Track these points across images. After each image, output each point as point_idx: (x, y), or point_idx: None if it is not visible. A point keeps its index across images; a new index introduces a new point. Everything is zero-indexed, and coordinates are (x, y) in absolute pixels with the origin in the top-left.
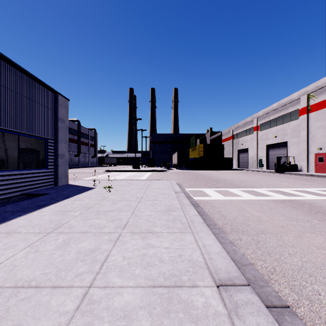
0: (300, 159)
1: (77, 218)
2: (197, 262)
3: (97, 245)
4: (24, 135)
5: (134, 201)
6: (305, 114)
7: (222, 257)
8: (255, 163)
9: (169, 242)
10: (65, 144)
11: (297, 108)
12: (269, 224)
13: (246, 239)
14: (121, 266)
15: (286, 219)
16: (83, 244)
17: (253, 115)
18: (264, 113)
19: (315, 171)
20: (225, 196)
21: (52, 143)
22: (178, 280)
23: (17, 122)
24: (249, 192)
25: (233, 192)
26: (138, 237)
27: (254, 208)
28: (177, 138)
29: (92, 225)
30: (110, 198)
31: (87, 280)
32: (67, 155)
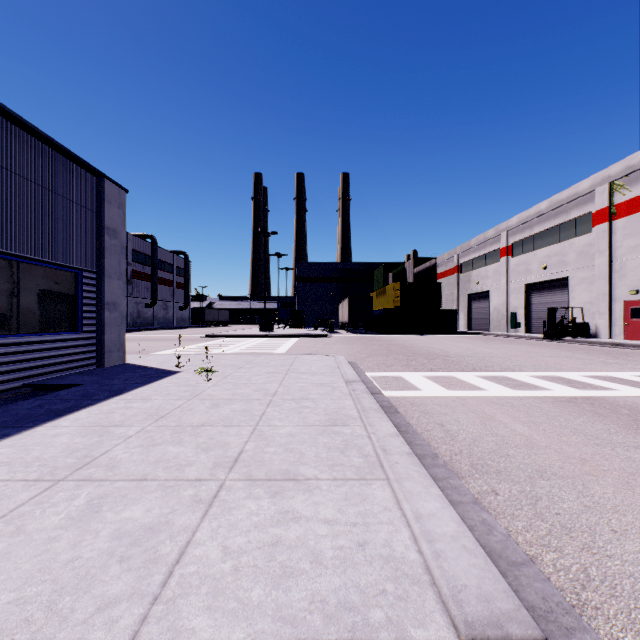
0: (594, 312)
1: (131, 443)
2: (406, 565)
3: (165, 514)
4: (31, 261)
5: (259, 403)
6: (606, 222)
7: (466, 552)
8: (503, 321)
9: (336, 506)
10: (120, 282)
11: (588, 210)
12: (552, 454)
13: (508, 492)
14: (216, 576)
15: (586, 441)
16: (132, 511)
17: (500, 226)
18: (522, 221)
19: (624, 337)
20: (449, 390)
21: (91, 279)
22: (360, 624)
23: (14, 235)
24: (499, 380)
25: (464, 380)
26: (262, 491)
27: (514, 416)
28: (347, 271)
29: (161, 461)
30: (208, 396)
31: (124, 624)
32: (124, 303)
